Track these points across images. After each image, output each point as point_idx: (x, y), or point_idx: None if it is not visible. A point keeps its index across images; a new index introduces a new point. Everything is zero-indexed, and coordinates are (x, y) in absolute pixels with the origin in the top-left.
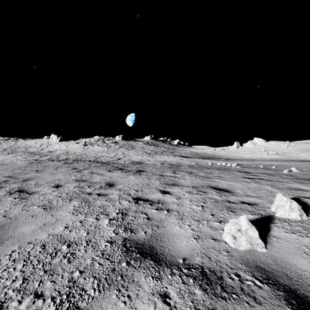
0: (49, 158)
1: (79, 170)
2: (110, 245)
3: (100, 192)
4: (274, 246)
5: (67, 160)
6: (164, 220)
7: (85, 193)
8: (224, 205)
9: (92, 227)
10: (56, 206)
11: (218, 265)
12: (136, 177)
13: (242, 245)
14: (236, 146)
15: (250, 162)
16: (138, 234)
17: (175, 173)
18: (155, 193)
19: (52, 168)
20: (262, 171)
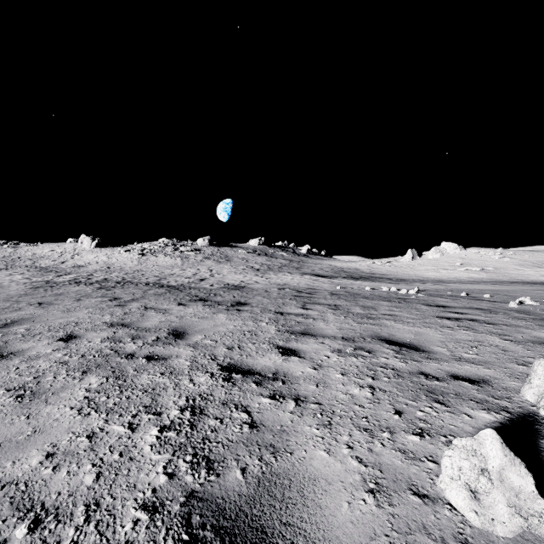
0: (73, 278)
1: (123, 303)
2: (148, 522)
3: (154, 351)
4: None
5: (105, 282)
6: (289, 428)
7: (123, 353)
8: (418, 383)
9: (115, 454)
10: (47, 390)
11: None
12: (231, 317)
13: (499, 518)
14: (410, 256)
15: (439, 286)
16: (225, 478)
17: (305, 307)
18: (267, 353)
19: (71, 299)
20: (470, 304)
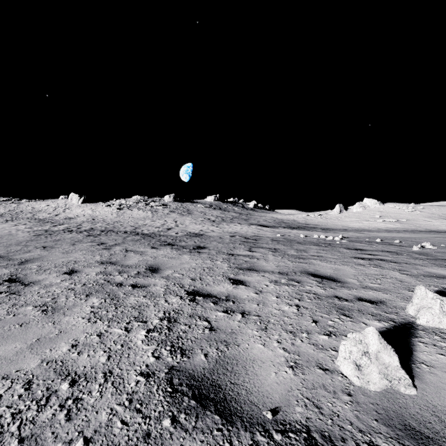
0: (66, 227)
1: (108, 247)
2: (145, 382)
3: (136, 281)
4: (427, 383)
5: (92, 231)
6: (237, 331)
7: (114, 283)
8: (332, 303)
9: (118, 345)
10: (63, 306)
11: (336, 424)
12: (194, 257)
13: (373, 381)
14: (338, 210)
15: (360, 234)
16: (193, 359)
17: (251, 250)
18: (222, 283)
19: (68, 244)
20: (381, 248)
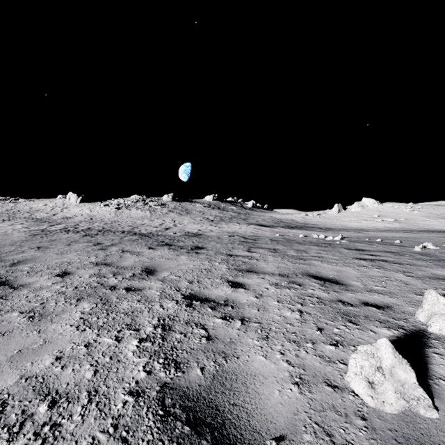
0: (63, 227)
1: (104, 247)
2: (134, 403)
3: (131, 284)
4: None
5: (89, 231)
6: (236, 340)
7: (107, 286)
8: (336, 308)
9: (106, 357)
10: (51, 312)
11: None
12: (191, 258)
13: (388, 401)
14: (336, 209)
15: (359, 233)
16: (188, 374)
17: (250, 251)
18: (220, 285)
19: (63, 244)
20: (382, 248)
